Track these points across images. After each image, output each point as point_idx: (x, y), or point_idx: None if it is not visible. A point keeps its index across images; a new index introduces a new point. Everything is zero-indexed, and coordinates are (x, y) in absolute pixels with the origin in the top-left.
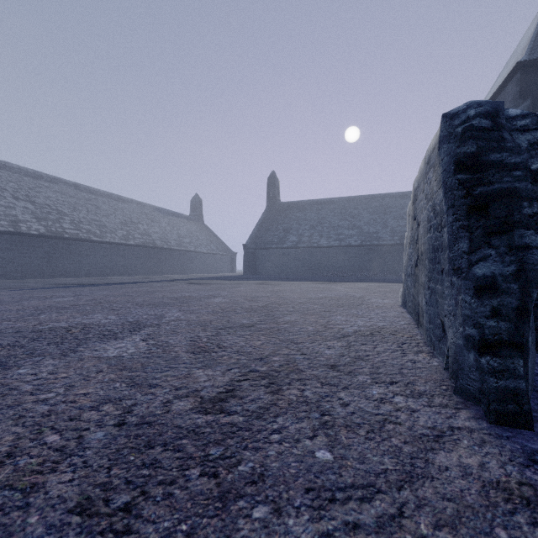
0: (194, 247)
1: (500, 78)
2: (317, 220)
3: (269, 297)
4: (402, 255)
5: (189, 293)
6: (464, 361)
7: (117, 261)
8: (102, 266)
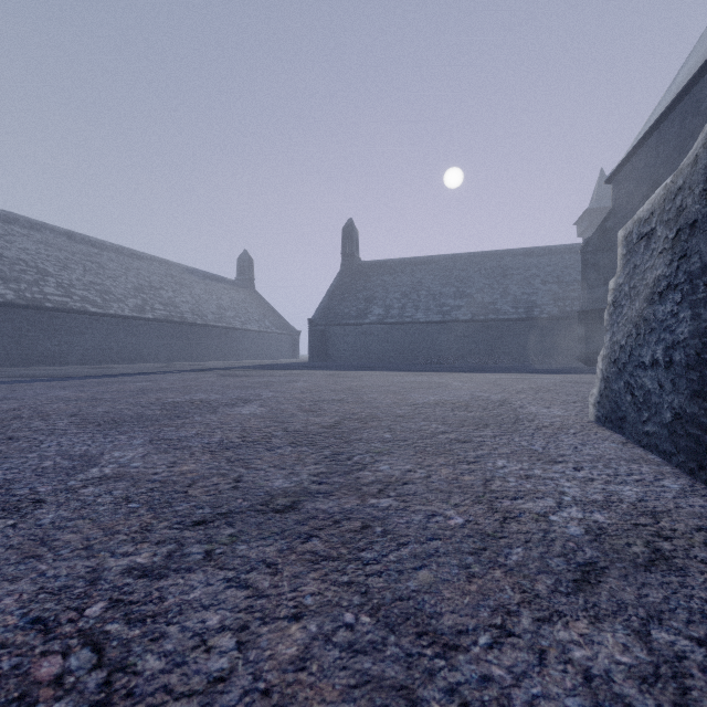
0: (241, 323)
1: (684, 72)
2: (411, 286)
3: (343, 401)
4: (529, 333)
5: (207, 394)
6: None
7: (127, 341)
8: (105, 350)
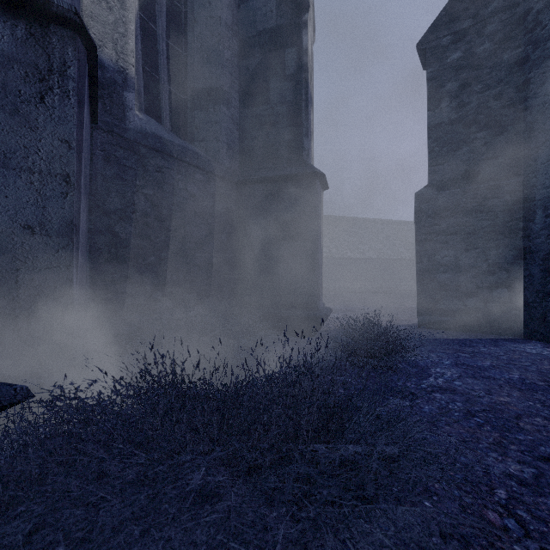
0: None
1: None
2: None
3: None
4: None
5: None
6: None
7: None
8: None
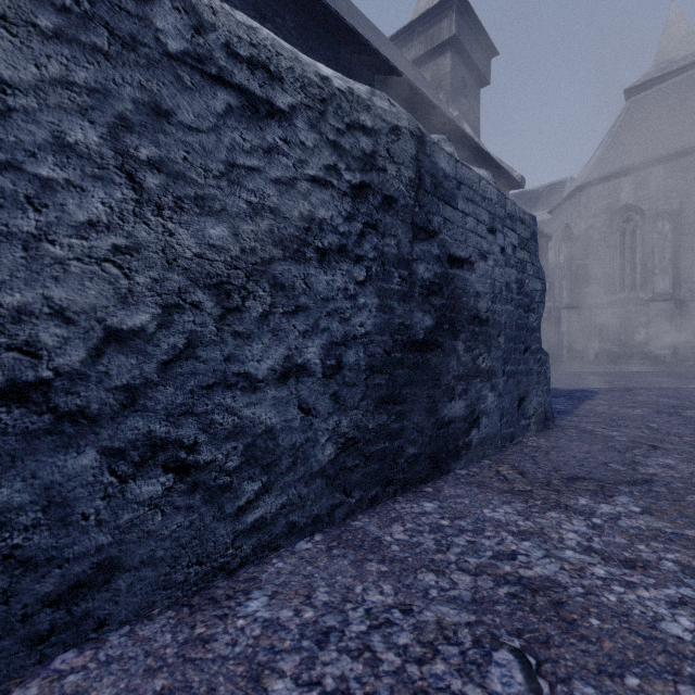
0: None
1: None
2: None
3: None
4: None
5: None
6: (546, 406)
7: None
8: None
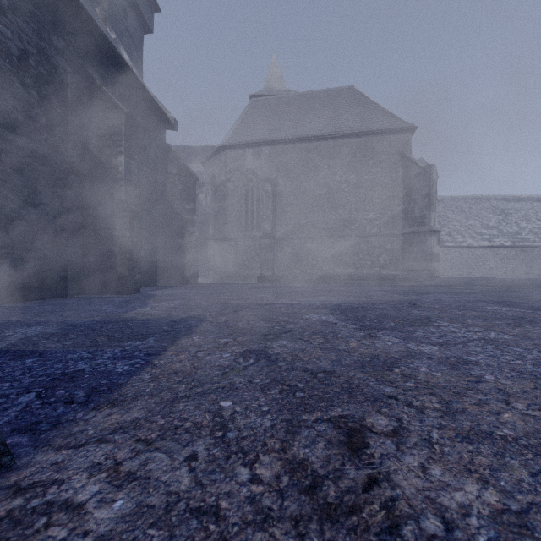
0: None
1: None
2: None
3: None
4: None
5: None
6: None
7: None
8: None
